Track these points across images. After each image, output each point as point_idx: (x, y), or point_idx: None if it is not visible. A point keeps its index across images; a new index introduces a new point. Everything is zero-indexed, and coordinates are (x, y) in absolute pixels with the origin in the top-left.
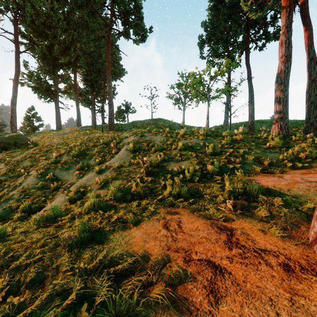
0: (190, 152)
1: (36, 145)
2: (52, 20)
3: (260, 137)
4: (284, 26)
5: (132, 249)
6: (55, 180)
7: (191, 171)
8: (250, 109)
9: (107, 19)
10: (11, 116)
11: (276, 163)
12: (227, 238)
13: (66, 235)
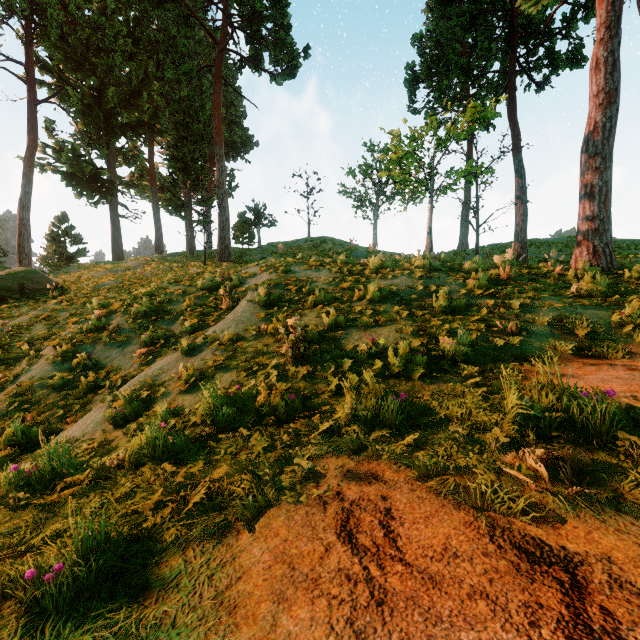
0: (396, 306)
1: (65, 292)
2: (104, 34)
3: (548, 273)
4: (602, 24)
5: (235, 637)
6: (93, 369)
7: (402, 351)
8: (518, 216)
9: (217, 30)
10: (19, 232)
11: (606, 333)
12: (567, 605)
13: (31, 565)
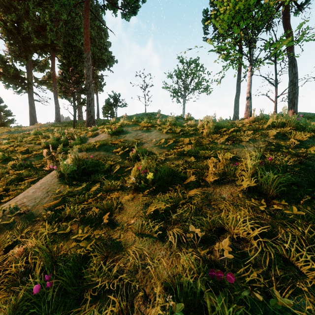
0: None
1: None
2: None
3: None
4: None
5: None
6: None
7: None
8: (291, 94)
9: None
10: None
11: None
12: None
13: None
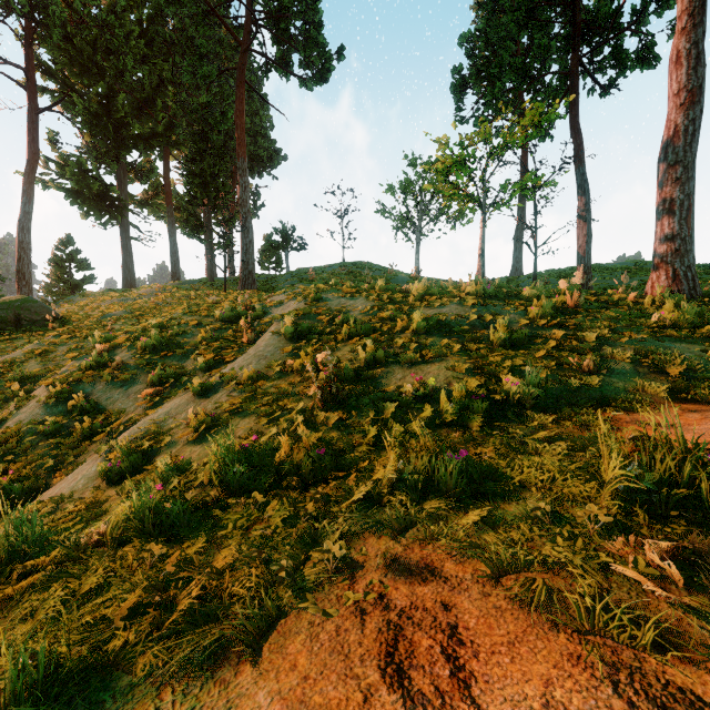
0: (446, 339)
1: (66, 324)
2: (113, 34)
3: (620, 301)
4: (684, 11)
5: None
6: (91, 412)
7: (456, 394)
8: (581, 236)
9: (239, 30)
10: (18, 257)
11: (704, 371)
12: None
13: None
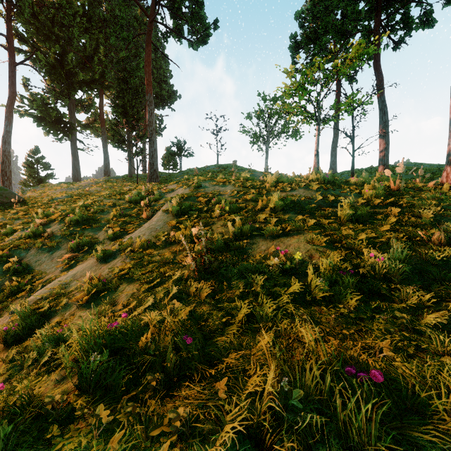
0: (300, 215)
1: (27, 205)
2: (65, 13)
3: (424, 187)
4: None
5: None
6: (22, 272)
7: (324, 269)
8: (382, 144)
9: (148, 9)
10: (2, 161)
11: None
12: None
13: None
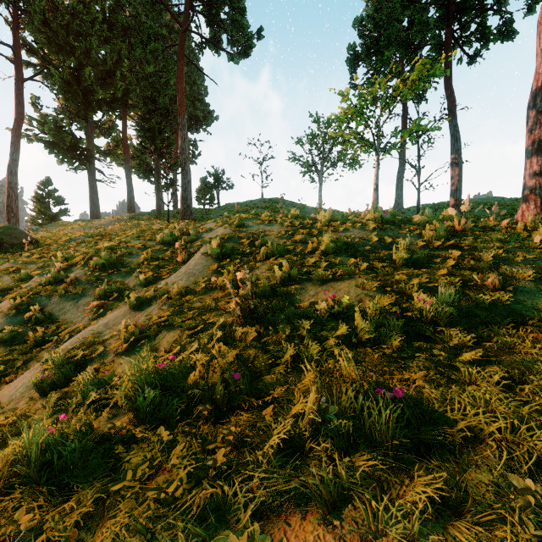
0: (353, 258)
1: (40, 246)
2: (82, 20)
3: (495, 227)
4: None
5: None
6: (45, 322)
7: (371, 312)
8: (453, 176)
9: (180, 15)
10: (7, 194)
11: None
12: None
13: None
